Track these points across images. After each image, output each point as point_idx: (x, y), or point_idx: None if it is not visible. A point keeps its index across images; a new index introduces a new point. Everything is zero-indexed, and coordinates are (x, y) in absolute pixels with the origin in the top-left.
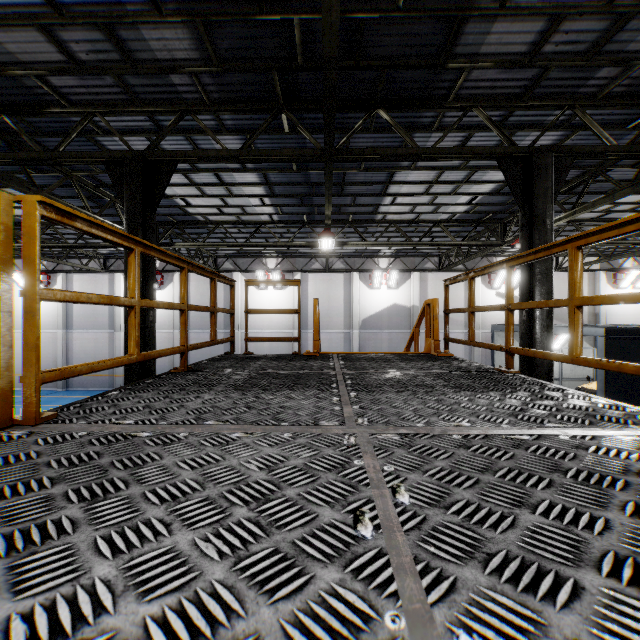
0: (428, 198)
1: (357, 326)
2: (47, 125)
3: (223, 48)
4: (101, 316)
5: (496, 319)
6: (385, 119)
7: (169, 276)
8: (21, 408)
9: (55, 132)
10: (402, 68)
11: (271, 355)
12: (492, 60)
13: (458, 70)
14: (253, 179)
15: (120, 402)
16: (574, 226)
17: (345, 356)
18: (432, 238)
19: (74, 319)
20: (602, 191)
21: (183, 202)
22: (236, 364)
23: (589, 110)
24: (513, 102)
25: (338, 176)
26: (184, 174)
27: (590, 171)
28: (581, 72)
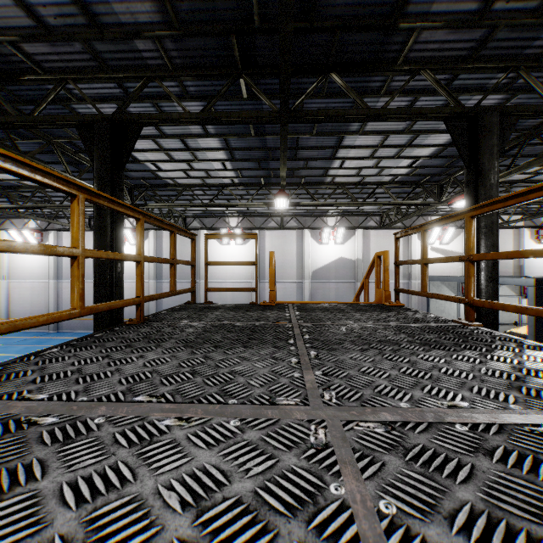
0: (373, 161)
1: (308, 277)
2: (26, 93)
3: (183, 11)
4: (86, 268)
5: (431, 271)
6: (337, 82)
7: (145, 233)
8: (16, 348)
9: (34, 100)
10: (355, 30)
11: (229, 305)
12: (442, 20)
13: (408, 32)
14: (215, 144)
15: (51, 364)
16: (504, 187)
17: (300, 306)
18: (375, 199)
19: (63, 271)
20: (533, 154)
21: (154, 167)
22: (194, 315)
23: (531, 72)
24: (459, 64)
25: (292, 141)
26: (153, 140)
27: (524, 134)
28: (528, 32)
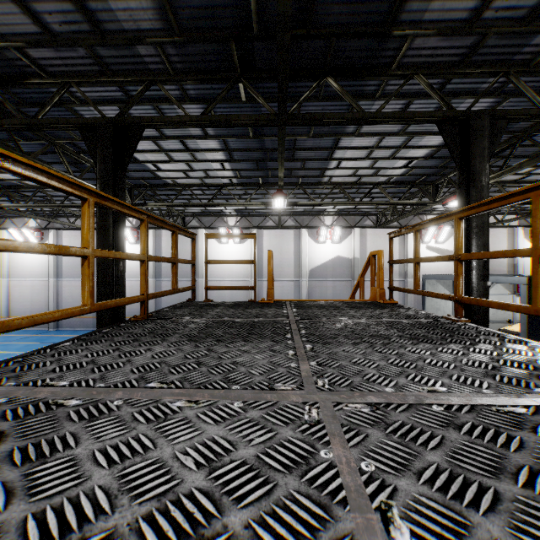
0: (369, 162)
1: (305, 275)
2: (30, 96)
3: (184, 18)
4: None
5: (426, 269)
6: (333, 86)
7: None
8: (17, 345)
9: (37, 102)
10: (350, 36)
11: (229, 302)
12: (434, 28)
13: (402, 38)
14: (214, 145)
15: (66, 356)
16: (498, 187)
17: (297, 303)
18: (371, 198)
19: (63, 269)
20: (525, 155)
21: (154, 167)
22: (195, 312)
23: (521, 77)
24: (451, 69)
25: (290, 142)
26: (153, 141)
27: (516, 136)
28: (517, 39)
